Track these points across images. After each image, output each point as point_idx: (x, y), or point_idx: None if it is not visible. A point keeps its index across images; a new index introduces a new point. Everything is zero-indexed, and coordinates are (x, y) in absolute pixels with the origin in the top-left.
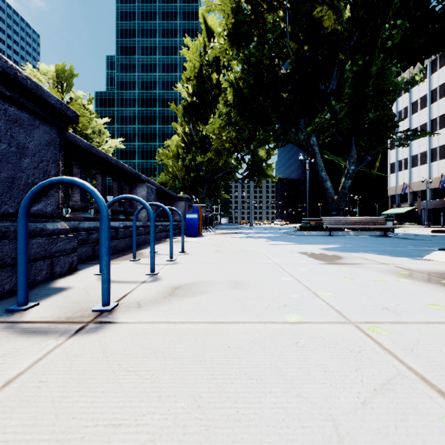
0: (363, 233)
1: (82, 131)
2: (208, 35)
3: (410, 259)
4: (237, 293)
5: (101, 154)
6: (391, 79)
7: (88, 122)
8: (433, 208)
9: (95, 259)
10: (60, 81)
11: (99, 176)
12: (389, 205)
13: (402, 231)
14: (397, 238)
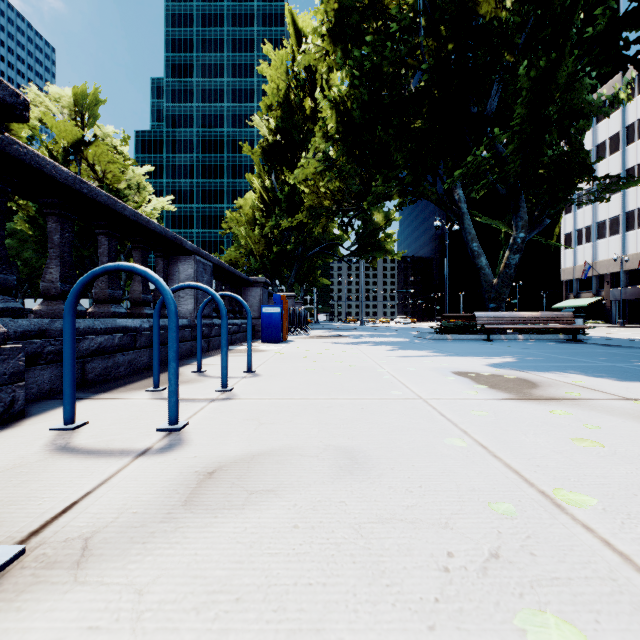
0: (538, 336)
1: (112, 184)
2: (298, 43)
3: None
4: (355, 497)
5: (102, 198)
6: (583, 97)
7: (122, 171)
8: (629, 300)
9: (84, 388)
10: (80, 111)
11: (103, 240)
12: (564, 295)
13: (594, 334)
14: (596, 344)
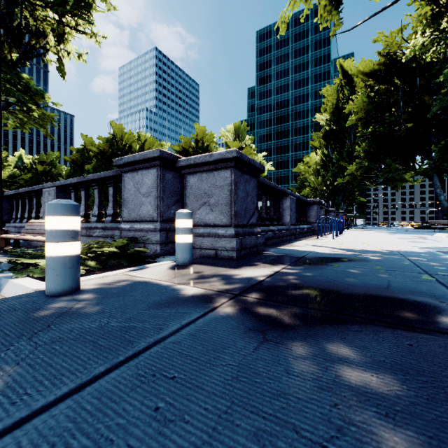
0: None
1: None
2: (344, 76)
3: (425, 235)
4: (360, 235)
5: None
6: None
7: None
8: None
9: None
10: (237, 134)
11: None
12: None
13: None
14: None
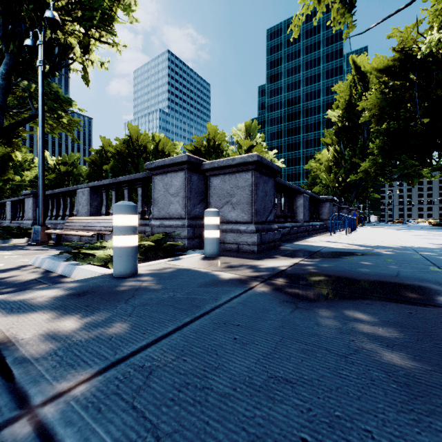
0: None
1: None
2: (357, 72)
3: None
4: (373, 232)
5: None
6: None
7: None
8: None
9: None
10: (248, 132)
11: None
12: None
13: None
14: None
